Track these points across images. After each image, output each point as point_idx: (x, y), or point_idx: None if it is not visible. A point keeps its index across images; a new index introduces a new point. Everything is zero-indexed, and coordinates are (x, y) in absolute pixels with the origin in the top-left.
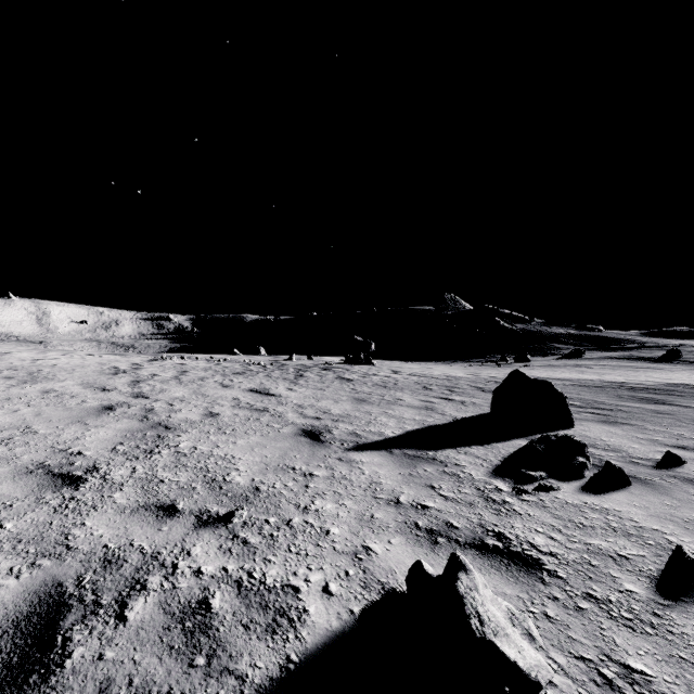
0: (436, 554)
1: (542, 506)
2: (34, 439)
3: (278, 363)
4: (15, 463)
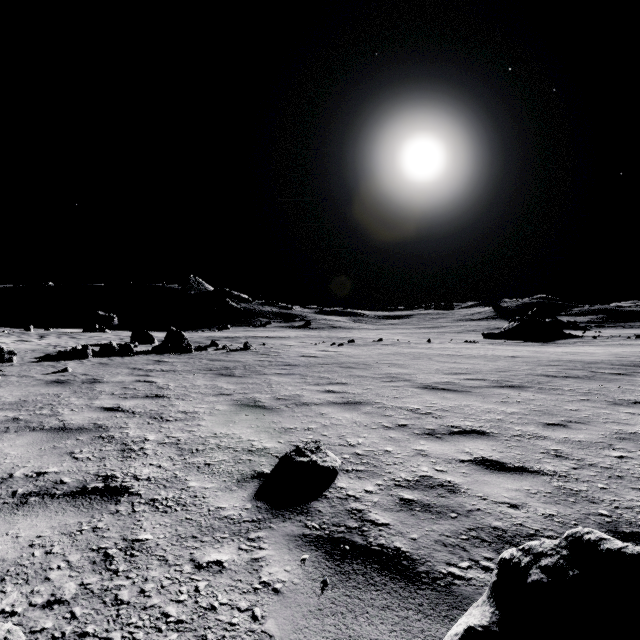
0: None
1: None
2: None
3: (18, 332)
4: None
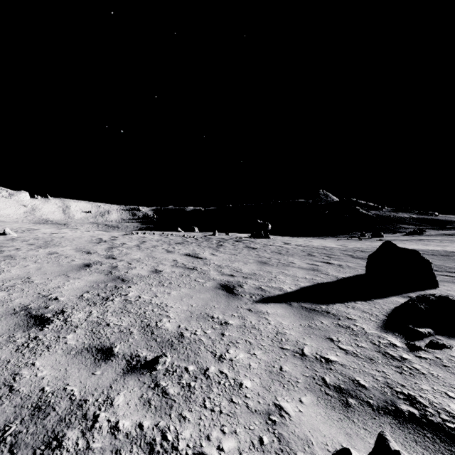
0: (351, 420)
1: (442, 366)
2: (28, 287)
3: (205, 237)
4: (7, 305)
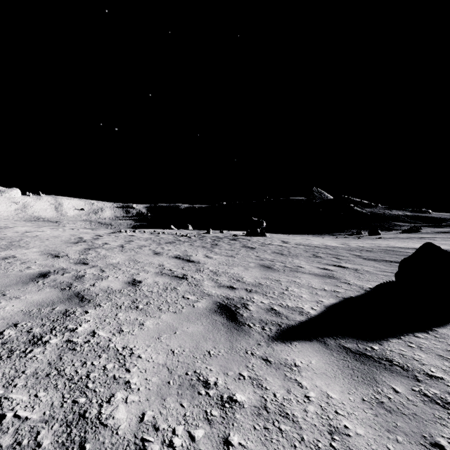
0: None
1: None
2: None
3: (199, 235)
4: None
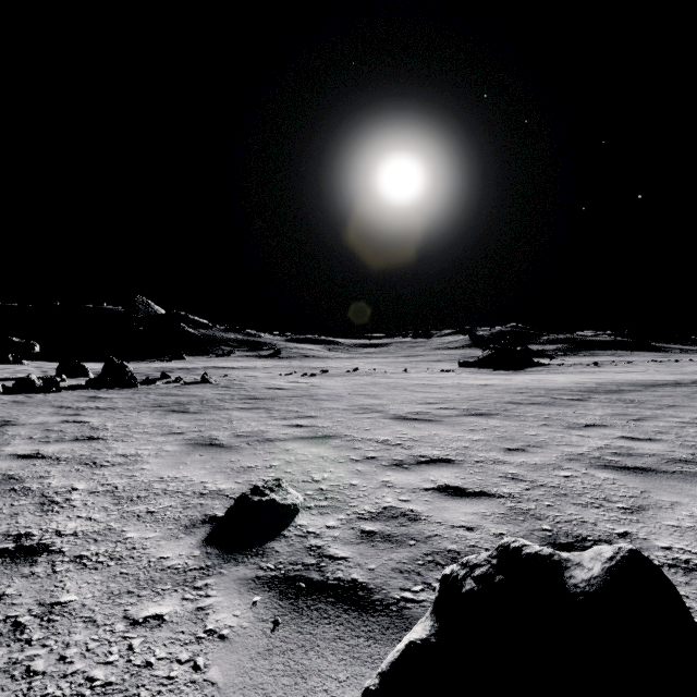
0: None
1: None
2: None
3: None
4: None
